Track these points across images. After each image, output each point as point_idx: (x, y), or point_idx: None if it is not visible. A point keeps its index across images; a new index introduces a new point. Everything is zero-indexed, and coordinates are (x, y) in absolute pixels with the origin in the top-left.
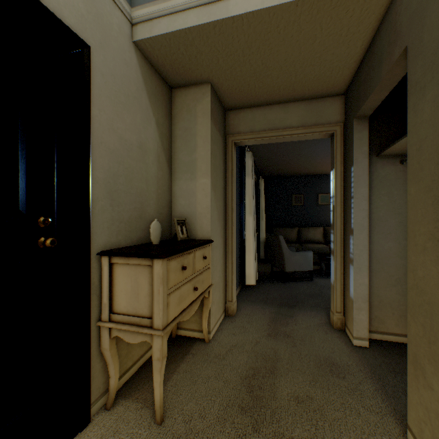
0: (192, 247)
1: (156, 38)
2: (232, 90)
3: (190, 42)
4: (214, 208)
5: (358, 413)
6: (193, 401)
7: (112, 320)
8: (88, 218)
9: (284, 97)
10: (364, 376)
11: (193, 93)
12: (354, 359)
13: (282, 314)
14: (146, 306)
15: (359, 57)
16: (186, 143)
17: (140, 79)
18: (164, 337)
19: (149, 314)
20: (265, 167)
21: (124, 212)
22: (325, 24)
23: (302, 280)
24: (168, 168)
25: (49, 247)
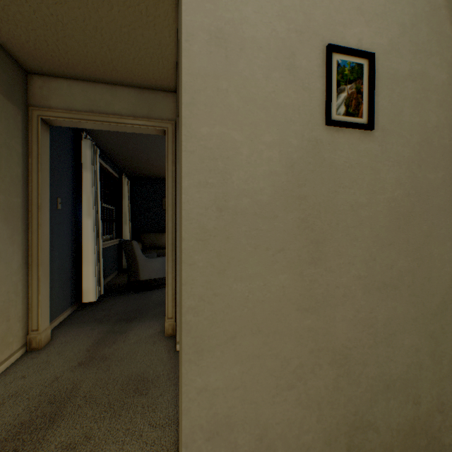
0: None
1: None
2: (24, 43)
3: None
4: None
5: (140, 436)
6: None
7: None
8: None
9: (108, 75)
10: (170, 384)
11: None
12: (170, 366)
13: (114, 332)
14: None
15: (174, 51)
16: None
17: None
18: None
19: None
20: (128, 164)
21: None
22: None
23: (160, 288)
24: None
25: None
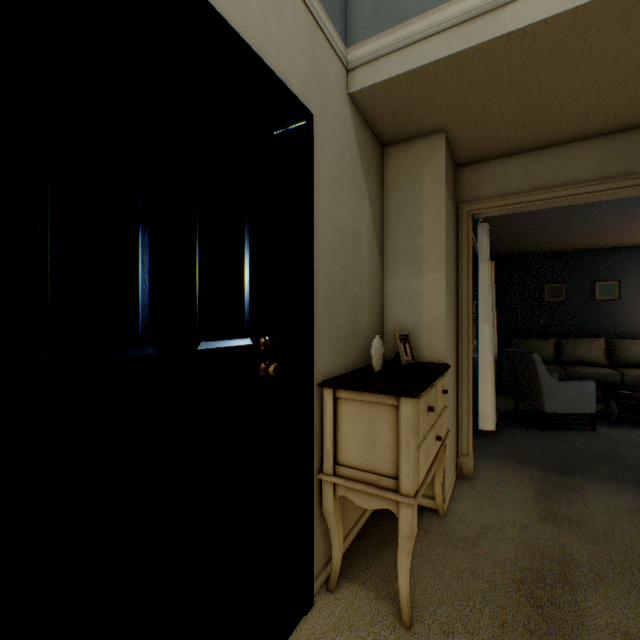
0: (435, 378)
1: (381, 84)
2: (476, 137)
3: (430, 80)
4: (447, 316)
5: None
6: (448, 604)
7: (336, 474)
8: (312, 338)
9: (564, 135)
10: None
11: (416, 150)
12: None
13: (554, 484)
14: (386, 460)
15: None
16: (405, 222)
17: (354, 142)
18: (414, 508)
19: (390, 472)
20: (499, 242)
21: (340, 328)
22: None
23: (575, 429)
24: (380, 260)
25: (271, 375)
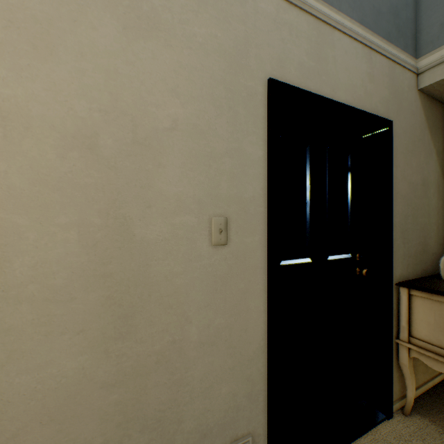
0: None
1: None
2: None
3: None
4: None
5: None
6: None
7: (409, 342)
8: (391, 256)
9: None
10: None
11: None
12: None
13: None
14: None
15: None
16: None
17: (422, 119)
18: None
19: None
20: None
21: (410, 248)
22: None
23: None
24: None
25: (363, 275)
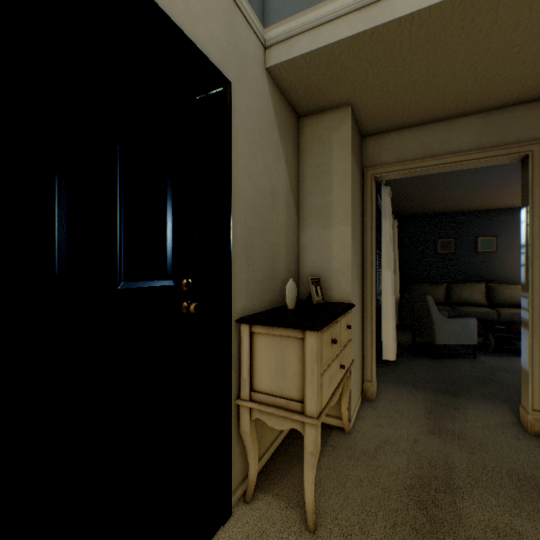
0: (339, 315)
1: (294, 60)
2: (377, 111)
3: (335, 58)
4: (353, 262)
5: None
6: (348, 509)
7: (252, 399)
8: (229, 280)
9: (449, 111)
10: None
11: (326, 120)
12: None
13: (442, 404)
14: (294, 386)
15: None
16: (317, 182)
17: (271, 111)
18: (318, 427)
19: (298, 397)
20: (401, 203)
21: (258, 271)
22: (538, 4)
23: (461, 358)
24: (296, 214)
25: (192, 313)
